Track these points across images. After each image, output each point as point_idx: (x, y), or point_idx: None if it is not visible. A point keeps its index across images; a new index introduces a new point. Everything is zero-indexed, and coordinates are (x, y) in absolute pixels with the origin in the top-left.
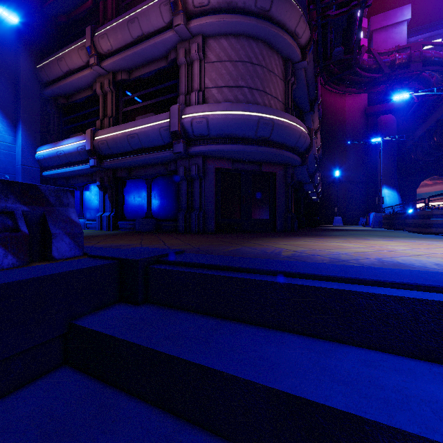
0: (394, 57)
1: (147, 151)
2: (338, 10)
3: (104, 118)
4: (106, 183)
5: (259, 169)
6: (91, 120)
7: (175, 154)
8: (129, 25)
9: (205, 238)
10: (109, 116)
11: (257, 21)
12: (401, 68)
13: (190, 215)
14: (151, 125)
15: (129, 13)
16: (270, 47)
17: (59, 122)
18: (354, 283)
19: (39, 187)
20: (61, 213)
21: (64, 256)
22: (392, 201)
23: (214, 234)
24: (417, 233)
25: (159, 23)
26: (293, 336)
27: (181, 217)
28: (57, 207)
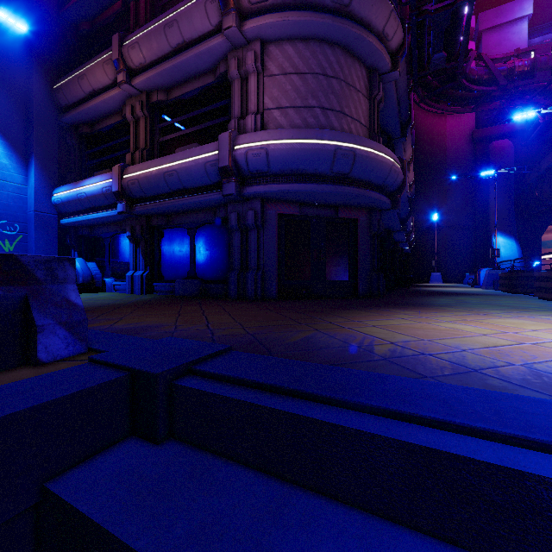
0: (512, 64)
1: (189, 193)
2: (440, 3)
3: (136, 150)
4: (138, 234)
5: (335, 215)
6: (120, 154)
7: (225, 196)
8: (167, 30)
9: (263, 311)
10: (142, 148)
11: (332, 19)
12: (523, 78)
13: (245, 276)
14: (194, 159)
15: (167, 15)
16: (350, 53)
17: (82, 157)
18: (521, 446)
19: (19, 258)
20: (55, 293)
21: (57, 356)
22: (508, 252)
23: (276, 302)
24: (551, 301)
25: (204, 27)
26: (413, 539)
27: (233, 278)
28: (47, 284)
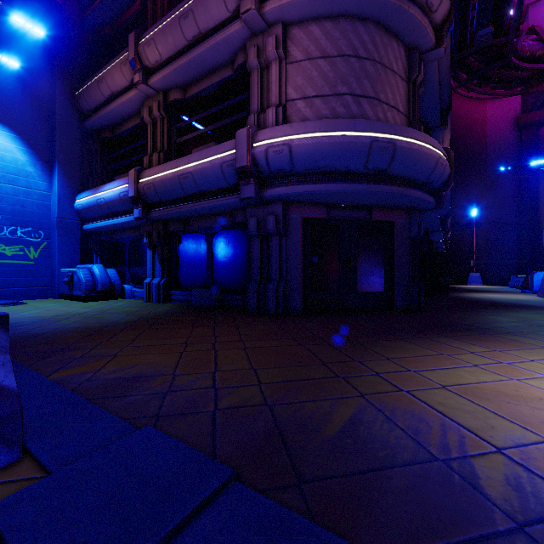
0: None
1: (205, 197)
2: None
3: (154, 152)
4: (155, 240)
5: (367, 218)
6: (139, 157)
7: (243, 200)
8: (182, 22)
9: (286, 341)
10: (159, 150)
11: None
12: None
13: (265, 288)
14: (209, 160)
15: (182, 5)
16: (387, 30)
17: (104, 162)
18: None
19: None
20: None
21: None
22: None
23: (301, 320)
24: None
25: (221, 14)
26: None
27: (252, 290)
28: None
